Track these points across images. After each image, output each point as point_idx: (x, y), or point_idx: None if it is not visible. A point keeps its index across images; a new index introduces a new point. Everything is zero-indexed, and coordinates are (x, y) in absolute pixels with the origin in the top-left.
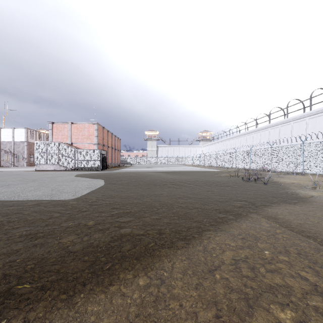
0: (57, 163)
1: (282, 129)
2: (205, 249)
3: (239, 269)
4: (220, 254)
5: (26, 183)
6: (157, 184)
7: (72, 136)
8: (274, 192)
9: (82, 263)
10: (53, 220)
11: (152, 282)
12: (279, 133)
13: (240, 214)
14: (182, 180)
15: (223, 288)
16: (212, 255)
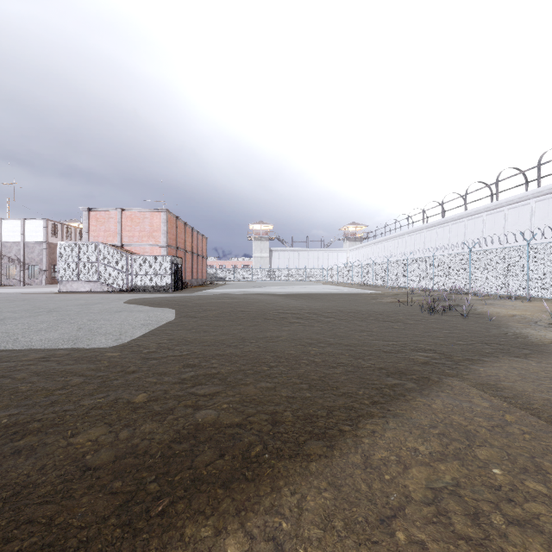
0: (96, 279)
1: (489, 220)
2: (367, 462)
3: (447, 516)
4: (399, 473)
5: (35, 317)
6: (270, 318)
7: (124, 232)
8: (482, 332)
9: (105, 498)
10: (67, 392)
11: (256, 549)
12: (483, 227)
13: (427, 379)
14: (314, 311)
15: None
16: (383, 477)
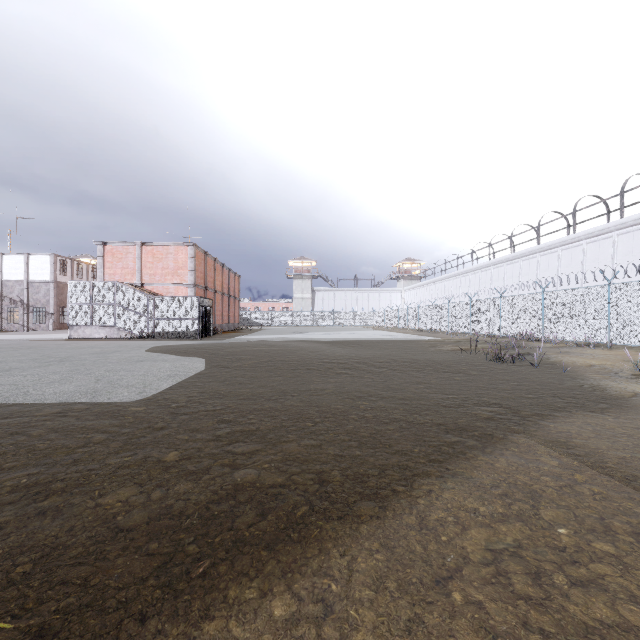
0: (112, 324)
1: (565, 256)
2: (423, 523)
3: (506, 576)
4: (457, 535)
5: (46, 367)
6: (314, 369)
7: (144, 269)
8: (554, 384)
9: (142, 559)
10: (90, 450)
11: (304, 611)
12: (559, 264)
13: (491, 436)
14: (364, 360)
15: (475, 634)
16: (440, 539)
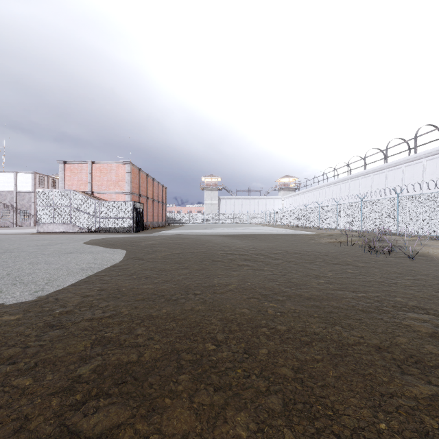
0: (69, 221)
1: (408, 170)
2: None
3: None
4: None
5: None
6: (218, 260)
7: (94, 181)
8: None
9: None
10: None
11: None
12: (403, 177)
13: None
14: (261, 251)
15: None
16: None
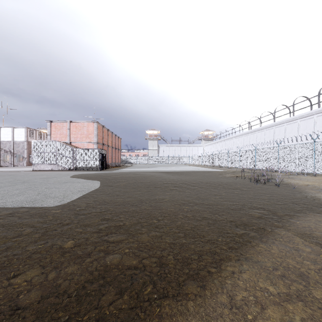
0: (55, 162)
1: (288, 127)
2: (232, 302)
3: None
4: (258, 313)
5: (13, 186)
6: (158, 187)
7: (71, 134)
8: (291, 196)
9: None
10: (19, 240)
11: None
12: (285, 132)
13: (263, 229)
14: (185, 182)
15: None
16: (247, 318)
